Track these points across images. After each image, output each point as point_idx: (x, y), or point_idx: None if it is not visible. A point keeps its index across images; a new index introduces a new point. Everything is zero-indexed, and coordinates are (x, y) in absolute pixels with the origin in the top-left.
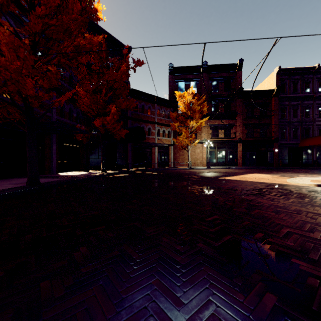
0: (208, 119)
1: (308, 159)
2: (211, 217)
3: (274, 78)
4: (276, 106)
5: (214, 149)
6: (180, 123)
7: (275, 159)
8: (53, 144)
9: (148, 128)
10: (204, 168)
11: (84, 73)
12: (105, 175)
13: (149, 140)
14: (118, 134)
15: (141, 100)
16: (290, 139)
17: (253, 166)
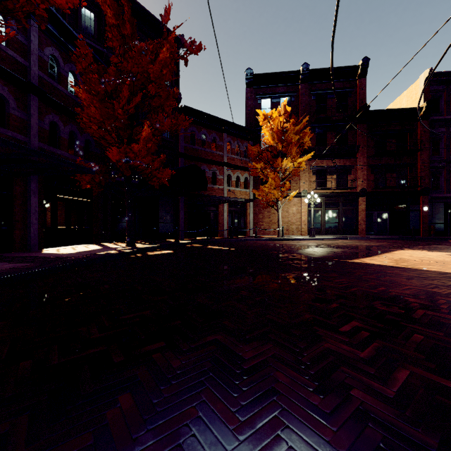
0: (311, 158)
1: None
2: None
3: (419, 89)
4: (425, 134)
5: (320, 206)
6: (264, 164)
7: (423, 223)
8: (31, 194)
9: (212, 173)
10: (306, 238)
11: (88, 60)
12: (126, 254)
13: (213, 192)
14: (155, 178)
15: (201, 126)
16: (448, 189)
17: (385, 235)
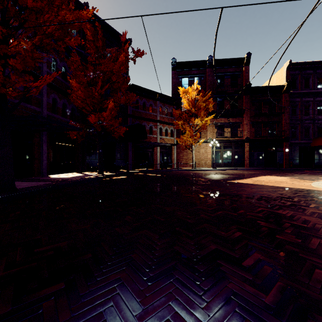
0: (214, 117)
1: (320, 159)
2: (251, 258)
3: (283, 73)
4: (286, 102)
5: (220, 149)
6: (183, 121)
7: (285, 159)
8: (43, 142)
9: (149, 127)
10: (210, 169)
11: (77, 64)
12: (100, 178)
13: (150, 139)
14: (116, 132)
15: (142, 97)
16: (301, 138)
17: (262, 167)
